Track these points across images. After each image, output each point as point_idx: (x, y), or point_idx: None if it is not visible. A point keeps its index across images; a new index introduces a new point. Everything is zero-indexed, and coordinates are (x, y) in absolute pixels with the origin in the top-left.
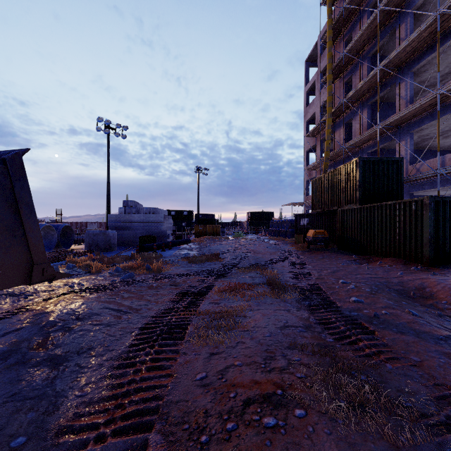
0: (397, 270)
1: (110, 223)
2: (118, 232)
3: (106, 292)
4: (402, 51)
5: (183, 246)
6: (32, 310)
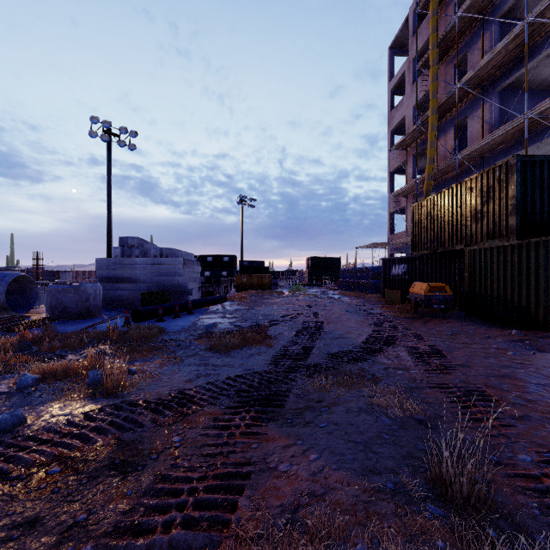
0: None
1: (99, 271)
2: (112, 286)
3: None
4: None
5: (213, 307)
6: None
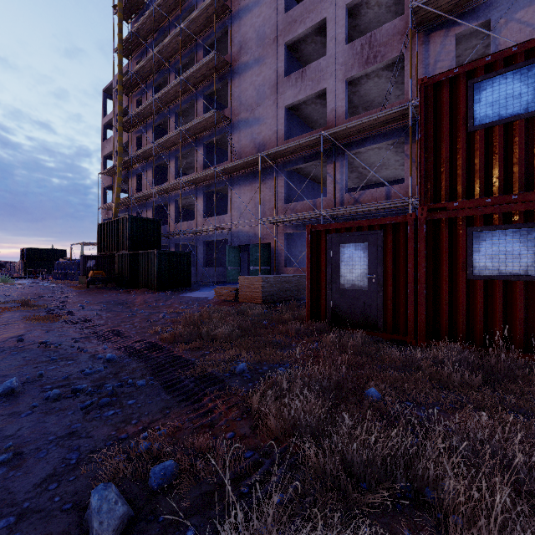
0: (137, 294)
1: None
2: None
3: None
4: (167, 140)
5: None
6: None
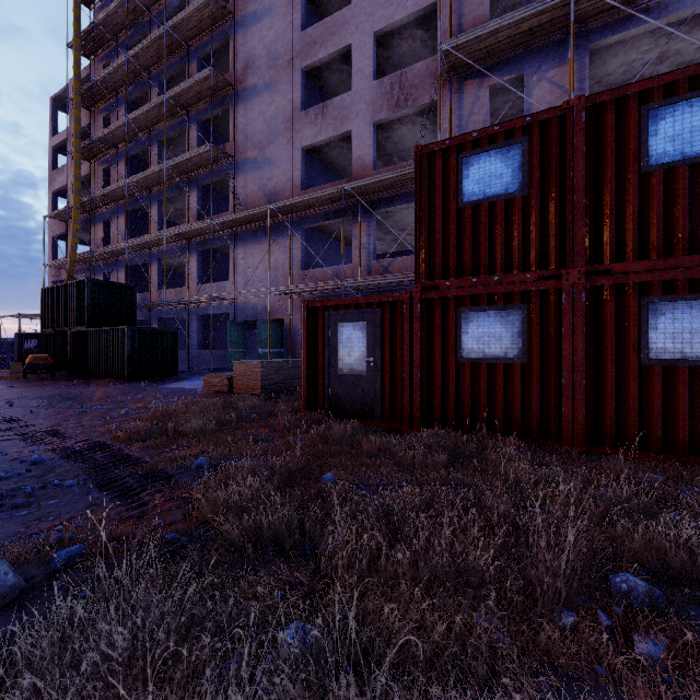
0: (97, 387)
1: None
2: None
3: None
4: (147, 177)
5: None
6: None
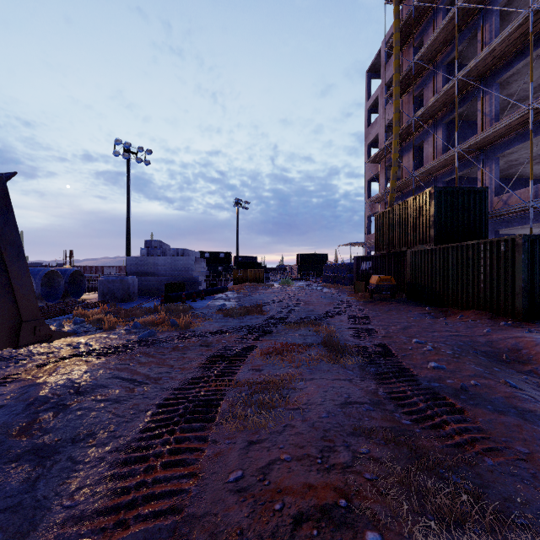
0: (483, 326)
1: (129, 267)
2: (140, 279)
3: (118, 356)
4: (486, 57)
5: (219, 295)
6: (19, 380)
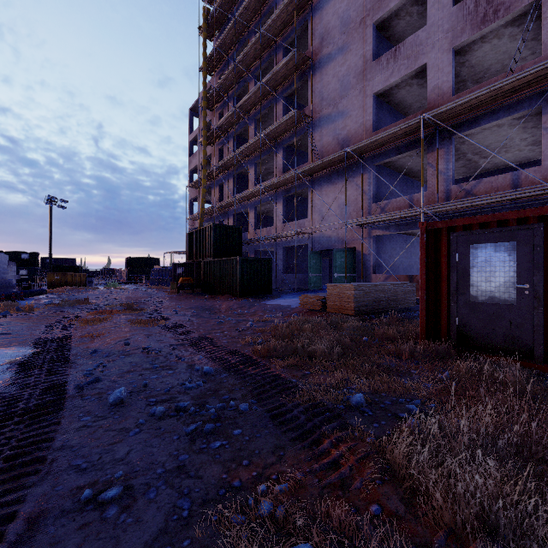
0: (221, 301)
1: None
2: None
3: (1, 319)
4: (247, 148)
5: (38, 297)
6: None
